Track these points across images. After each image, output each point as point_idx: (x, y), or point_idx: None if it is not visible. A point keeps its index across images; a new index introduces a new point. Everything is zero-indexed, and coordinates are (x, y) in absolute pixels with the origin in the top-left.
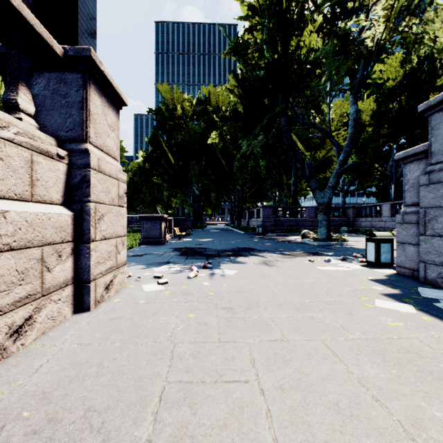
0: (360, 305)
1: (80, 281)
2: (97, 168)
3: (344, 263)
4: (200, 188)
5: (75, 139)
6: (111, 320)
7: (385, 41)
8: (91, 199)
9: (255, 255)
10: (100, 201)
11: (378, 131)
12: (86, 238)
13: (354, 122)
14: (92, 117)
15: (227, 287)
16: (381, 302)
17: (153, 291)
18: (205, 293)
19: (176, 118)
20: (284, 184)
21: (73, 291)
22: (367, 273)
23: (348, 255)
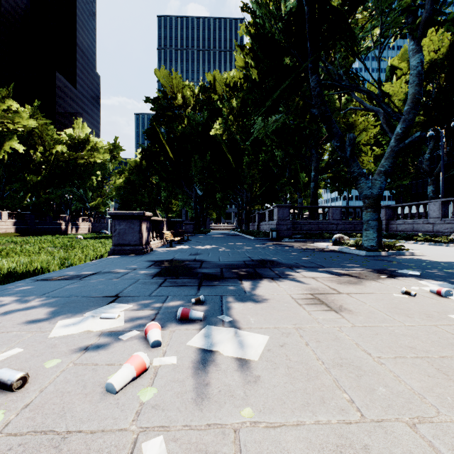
0: None
1: None
2: None
3: None
4: (203, 187)
5: None
6: None
7: None
8: None
9: (284, 275)
10: None
11: None
12: None
13: (419, 77)
14: None
15: None
16: None
17: None
18: None
19: (176, 108)
20: (300, 182)
21: None
22: None
23: (451, 277)
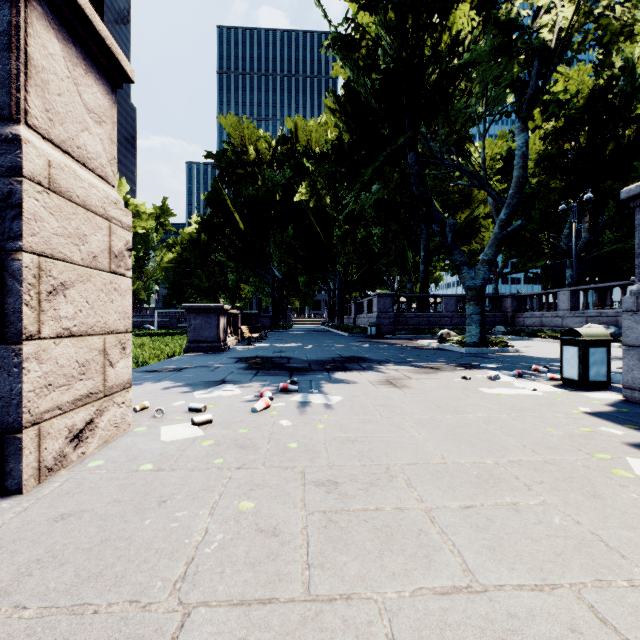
0: (605, 473)
1: None
2: (44, 181)
3: (523, 382)
4: (283, 269)
5: None
6: (54, 523)
7: (573, 32)
8: (23, 246)
9: (369, 368)
10: (54, 255)
11: (548, 184)
12: (13, 332)
13: (523, 159)
14: (36, 73)
15: (325, 431)
16: None
17: (179, 439)
18: (281, 445)
19: (247, 164)
20: (409, 263)
21: None
22: (573, 399)
23: (523, 369)
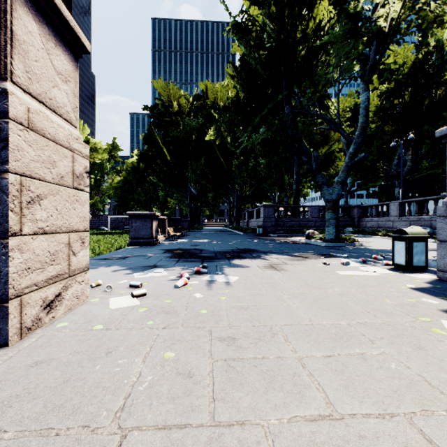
0: (426, 331)
1: None
2: (25, 122)
3: (366, 266)
4: (197, 187)
5: None
6: (30, 368)
7: (400, 21)
8: (9, 168)
9: (258, 257)
10: (32, 175)
11: (383, 128)
12: (2, 230)
13: (366, 110)
14: (19, 44)
15: (226, 301)
16: None
17: (122, 307)
18: (195, 311)
19: (172, 114)
20: (285, 183)
21: None
22: (402, 279)
23: (366, 257)
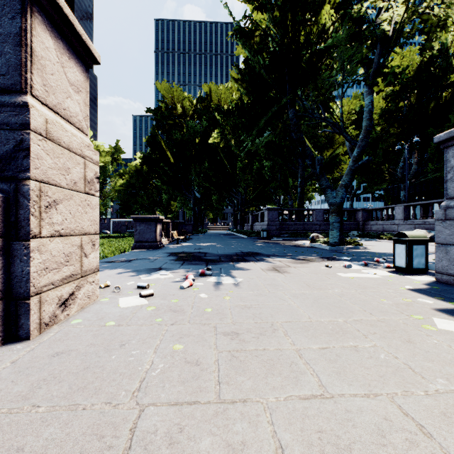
0: (417, 327)
1: (14, 296)
2: (43, 133)
3: (367, 269)
4: (201, 191)
5: (9, 89)
6: (52, 357)
7: (404, 25)
8: (30, 175)
9: (261, 260)
10: (49, 181)
11: (388, 130)
12: (24, 232)
13: (370, 113)
14: (37, 60)
15: (230, 301)
16: (443, 323)
17: (131, 306)
18: (200, 310)
19: (176, 117)
20: (290, 186)
21: (1, 311)
22: (401, 280)
23: (368, 260)
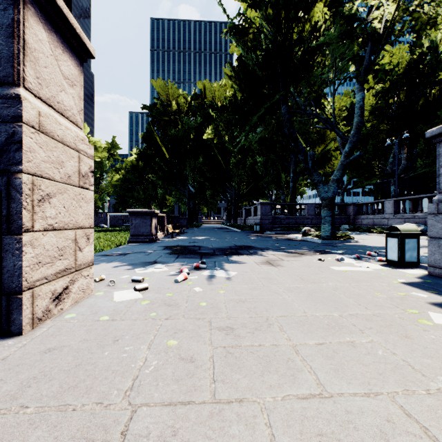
0: (413, 322)
1: (6, 291)
2: (36, 125)
3: (360, 262)
4: (195, 185)
5: (1, 81)
6: (44, 354)
7: (395, 23)
8: (22, 169)
9: (255, 253)
10: (42, 175)
11: (378, 127)
12: (16, 226)
13: (361, 110)
14: (30, 52)
15: (225, 294)
16: (439, 317)
17: (126, 300)
18: (195, 304)
19: (171, 113)
20: (282, 181)
21: None
22: (394, 274)
23: (360, 253)
